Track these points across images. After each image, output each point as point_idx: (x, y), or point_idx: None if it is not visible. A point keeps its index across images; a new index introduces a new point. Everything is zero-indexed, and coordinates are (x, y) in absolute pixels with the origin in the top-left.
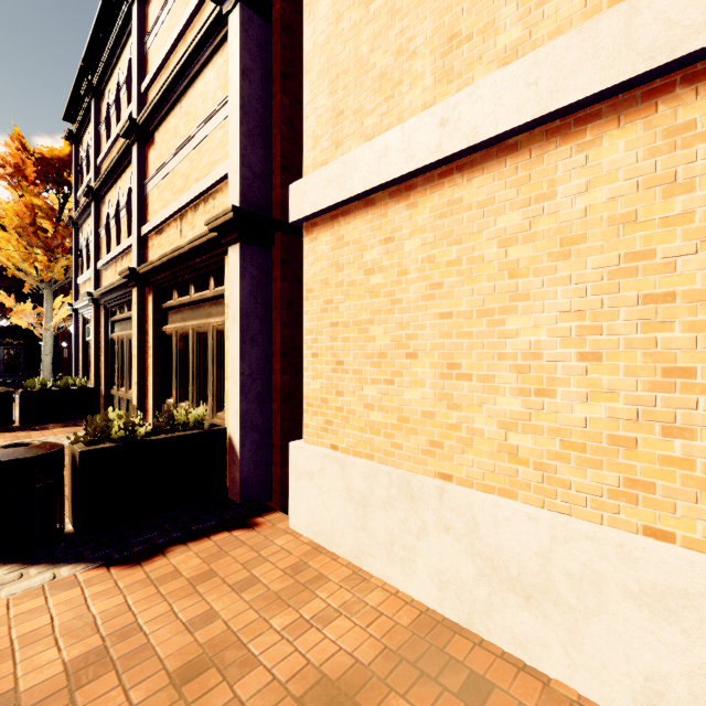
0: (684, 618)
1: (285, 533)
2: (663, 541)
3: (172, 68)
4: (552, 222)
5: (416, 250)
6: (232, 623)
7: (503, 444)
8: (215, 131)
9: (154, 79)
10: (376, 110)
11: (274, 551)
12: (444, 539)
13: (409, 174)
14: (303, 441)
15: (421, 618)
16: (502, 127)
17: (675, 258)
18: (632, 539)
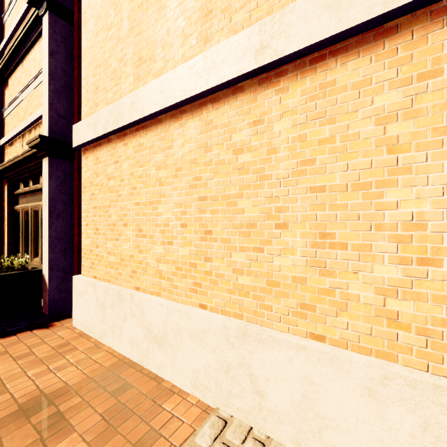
0: (203, 342)
1: (68, 329)
2: (204, 309)
3: (14, 41)
4: (172, 159)
5: (127, 169)
6: (4, 376)
7: (157, 269)
8: (40, 85)
9: (8, 44)
10: (112, 90)
11: (54, 338)
12: (132, 321)
13: (122, 128)
14: (82, 275)
15: (119, 363)
16: (152, 110)
17: (207, 181)
18: (192, 310)
